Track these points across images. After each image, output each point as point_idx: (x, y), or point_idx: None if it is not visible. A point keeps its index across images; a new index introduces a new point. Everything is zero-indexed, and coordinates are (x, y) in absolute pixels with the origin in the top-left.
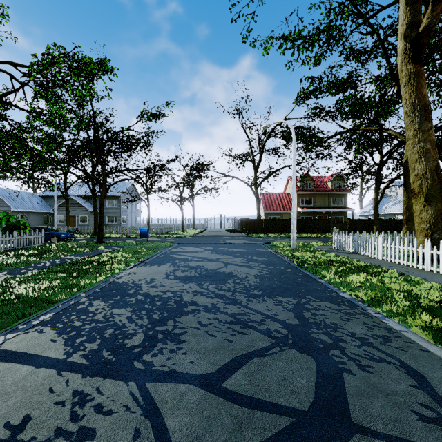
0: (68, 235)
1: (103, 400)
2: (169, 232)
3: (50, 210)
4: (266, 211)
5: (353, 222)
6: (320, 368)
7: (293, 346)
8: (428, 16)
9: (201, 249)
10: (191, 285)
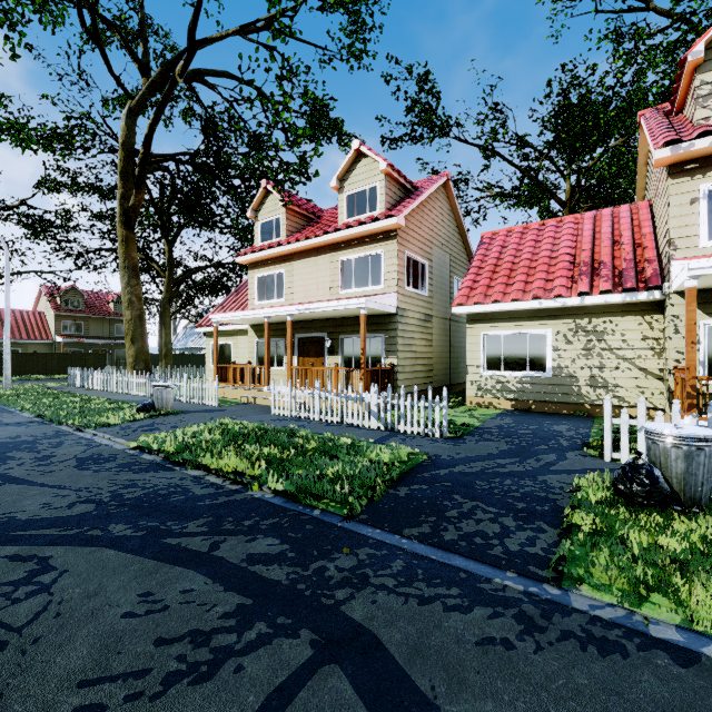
0: None
1: None
2: None
3: None
4: None
5: None
6: None
7: None
8: (133, 198)
9: None
10: None
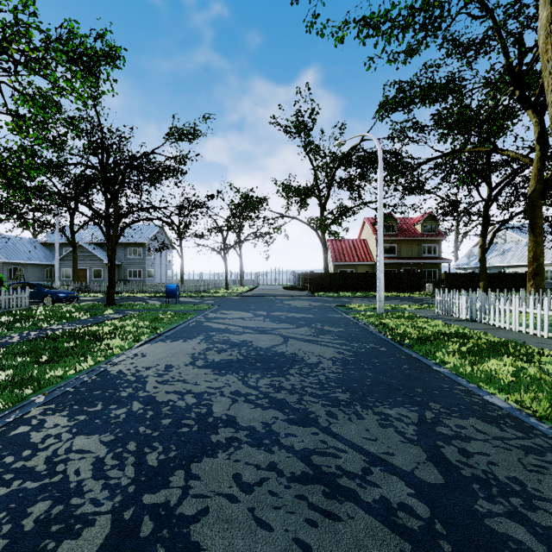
0: (68, 295)
1: None
2: (209, 290)
3: (53, 262)
4: (335, 263)
5: (451, 276)
6: None
7: None
8: None
9: (249, 314)
10: (230, 379)
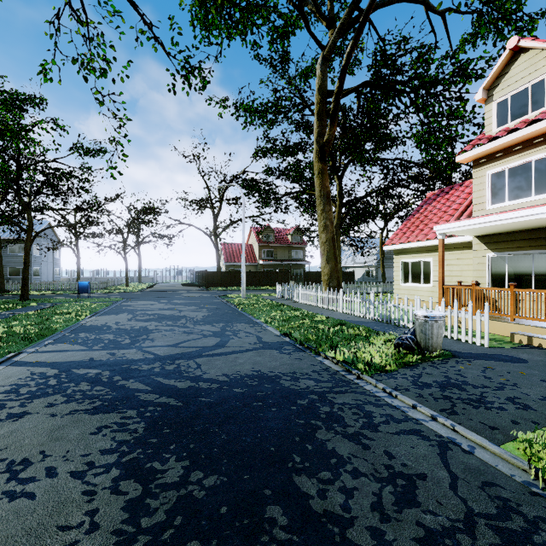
0: None
1: (124, 353)
2: (109, 287)
3: None
4: (227, 263)
5: (308, 274)
6: (222, 340)
7: (214, 336)
8: (328, 133)
9: (155, 302)
10: (153, 323)
